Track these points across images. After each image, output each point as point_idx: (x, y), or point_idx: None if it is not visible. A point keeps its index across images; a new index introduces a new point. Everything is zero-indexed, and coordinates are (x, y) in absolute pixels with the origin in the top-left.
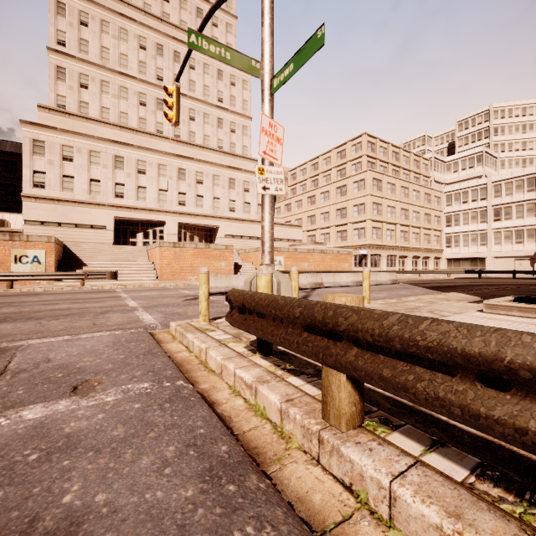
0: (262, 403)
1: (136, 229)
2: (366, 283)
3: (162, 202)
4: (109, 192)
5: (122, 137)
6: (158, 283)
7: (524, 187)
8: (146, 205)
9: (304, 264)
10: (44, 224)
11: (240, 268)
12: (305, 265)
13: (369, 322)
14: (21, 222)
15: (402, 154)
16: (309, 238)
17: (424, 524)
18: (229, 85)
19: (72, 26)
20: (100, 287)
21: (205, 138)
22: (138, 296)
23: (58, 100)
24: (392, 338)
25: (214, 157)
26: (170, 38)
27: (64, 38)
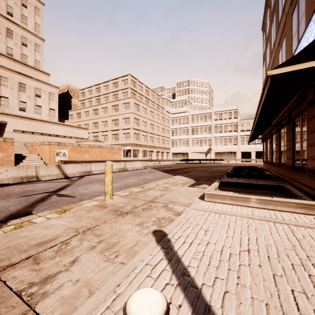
0: None
1: None
2: (108, 178)
3: None
4: None
5: None
6: None
7: (203, 119)
8: None
9: (86, 155)
10: None
11: (24, 158)
12: (86, 156)
13: None
14: None
15: (151, 92)
16: (94, 137)
17: None
18: (20, 5)
19: None
20: None
21: None
22: None
23: None
24: None
25: (2, 60)
26: None
27: None
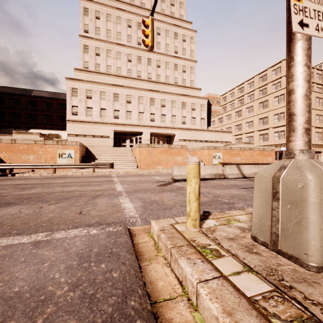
0: None
1: (126, 137)
2: None
3: (141, 120)
4: (111, 115)
5: (118, 82)
6: (138, 171)
7: None
8: (131, 122)
9: (237, 158)
10: (77, 135)
11: None
12: (237, 159)
13: None
14: (67, 135)
15: (315, 72)
16: (236, 140)
17: None
18: (181, 42)
19: (91, 20)
20: (104, 173)
21: (166, 78)
22: (125, 180)
23: (84, 64)
24: None
25: (172, 89)
26: (145, 17)
27: (87, 28)
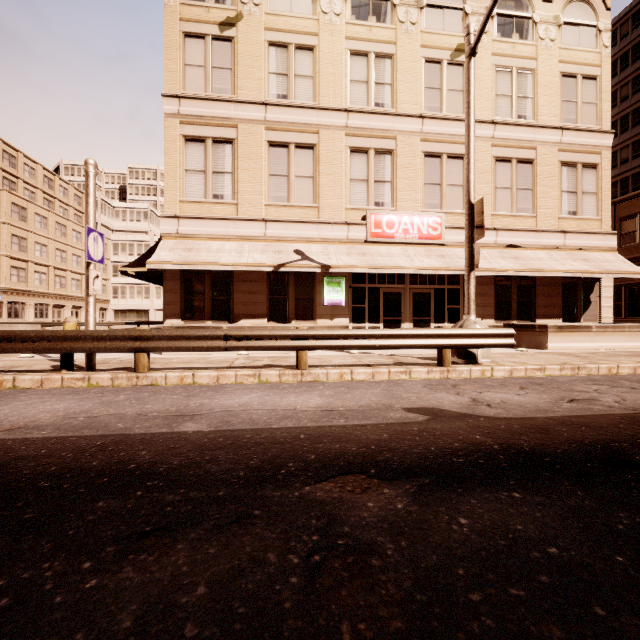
0: None
1: None
2: None
3: None
4: None
5: None
6: None
7: None
8: None
9: None
10: None
11: None
12: None
13: None
14: None
15: (59, 183)
16: None
17: None
18: None
19: None
20: None
21: None
22: None
23: None
24: None
25: None
26: None
27: None
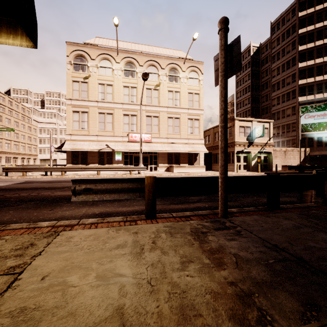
0: (13, 178)
1: None
2: None
3: None
4: None
5: None
6: None
7: None
8: None
9: None
10: None
11: None
12: None
13: (28, 167)
14: None
15: (15, 103)
16: None
17: (32, 177)
18: None
19: None
20: None
21: None
22: None
23: None
24: (30, 168)
25: None
26: None
27: None
